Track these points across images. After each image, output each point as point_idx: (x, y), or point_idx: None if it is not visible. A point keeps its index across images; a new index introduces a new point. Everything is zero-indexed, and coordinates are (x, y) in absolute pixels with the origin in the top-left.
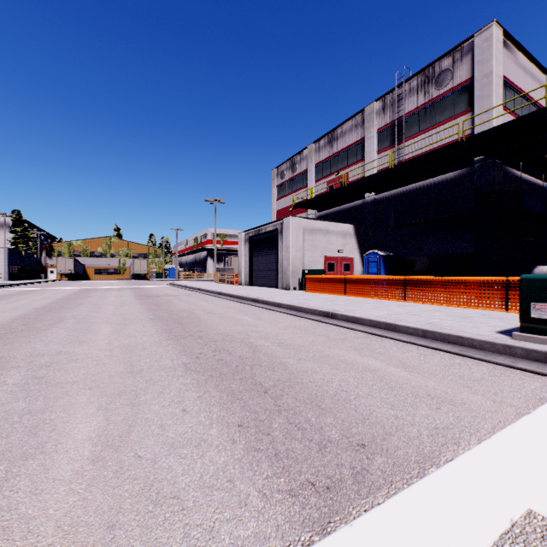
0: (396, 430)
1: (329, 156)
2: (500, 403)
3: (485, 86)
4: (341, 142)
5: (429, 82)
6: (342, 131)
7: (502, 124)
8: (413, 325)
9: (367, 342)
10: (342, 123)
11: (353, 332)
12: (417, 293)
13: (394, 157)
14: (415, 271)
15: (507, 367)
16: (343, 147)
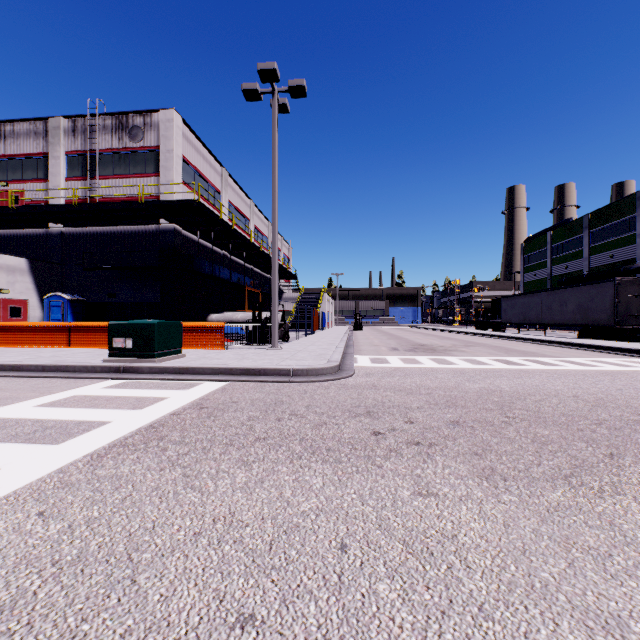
0: None
1: None
2: (45, 393)
3: (169, 160)
4: (13, 144)
5: (124, 130)
6: (14, 130)
7: (171, 200)
8: (36, 363)
9: None
10: (14, 120)
11: None
12: (82, 339)
13: (87, 191)
14: (111, 317)
15: (86, 378)
16: (15, 152)
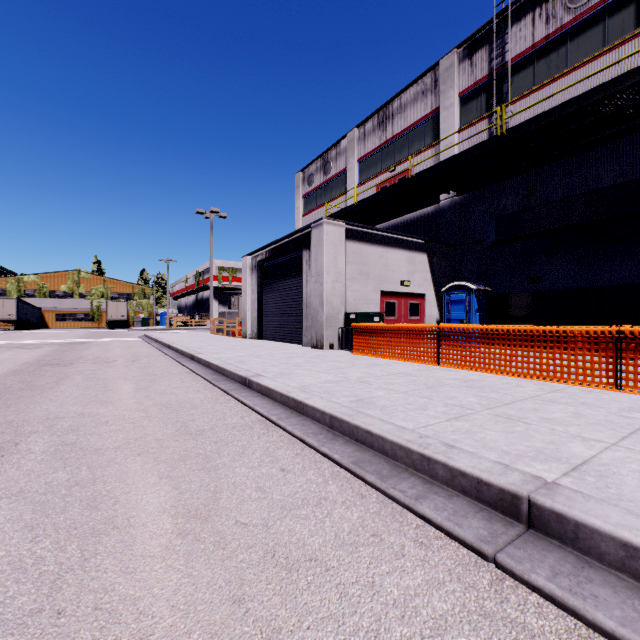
0: None
1: (380, 145)
2: None
3: None
4: (399, 121)
5: None
6: (400, 103)
7: None
8: None
9: None
10: (401, 91)
11: None
12: None
13: (490, 133)
14: (529, 316)
15: None
16: (402, 128)
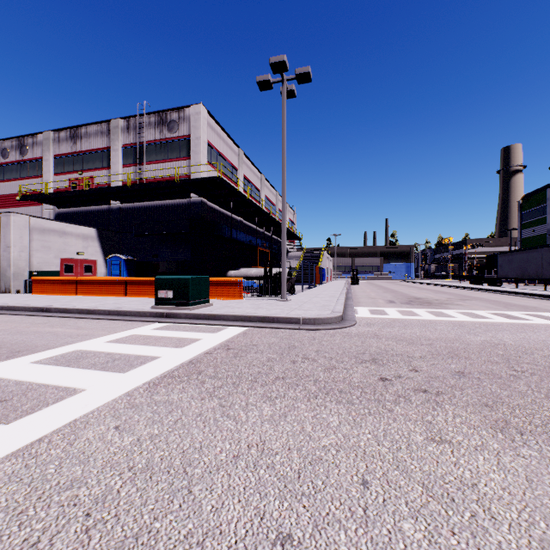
0: (44, 346)
1: (72, 152)
2: (111, 332)
3: (197, 146)
4: (86, 142)
5: (164, 124)
6: (87, 132)
7: (199, 178)
8: (104, 308)
9: (65, 322)
10: (87, 124)
11: (60, 319)
12: (134, 290)
13: (137, 175)
14: (154, 273)
15: (139, 321)
16: (88, 148)
